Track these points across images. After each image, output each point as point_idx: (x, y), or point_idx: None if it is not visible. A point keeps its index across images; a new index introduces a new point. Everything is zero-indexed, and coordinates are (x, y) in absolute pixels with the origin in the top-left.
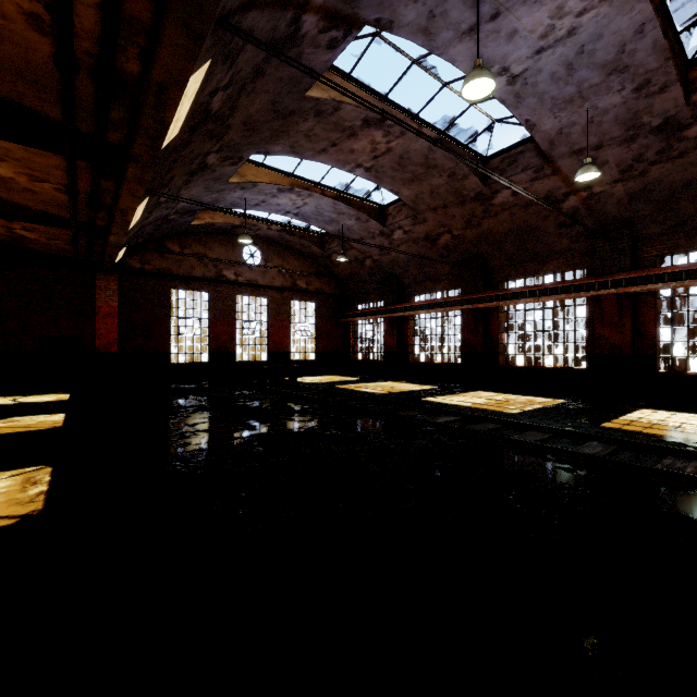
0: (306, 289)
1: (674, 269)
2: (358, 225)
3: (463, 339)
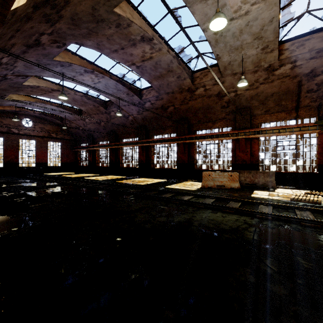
0: (56, 137)
1: (151, 140)
2: (71, 116)
3: (110, 158)
